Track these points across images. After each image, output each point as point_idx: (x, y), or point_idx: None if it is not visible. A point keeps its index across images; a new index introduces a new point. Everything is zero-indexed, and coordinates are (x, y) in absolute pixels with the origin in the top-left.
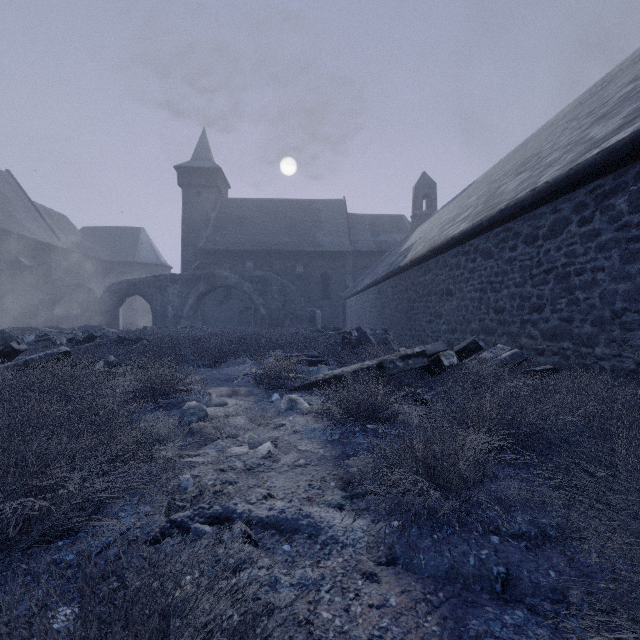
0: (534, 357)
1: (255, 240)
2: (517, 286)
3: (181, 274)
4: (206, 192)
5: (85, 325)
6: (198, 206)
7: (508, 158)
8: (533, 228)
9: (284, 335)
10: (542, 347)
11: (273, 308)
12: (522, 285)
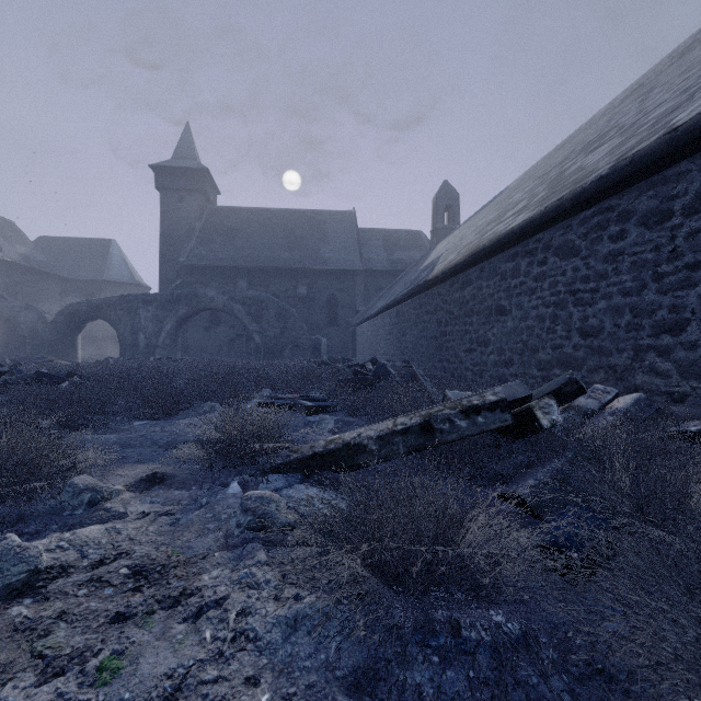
0: (663, 405)
1: (249, 255)
2: (627, 294)
3: (156, 294)
4: (190, 197)
5: (27, 356)
6: (180, 214)
7: (549, 157)
8: (661, 199)
9: (279, 368)
10: (681, 390)
11: (270, 336)
12: (637, 292)
